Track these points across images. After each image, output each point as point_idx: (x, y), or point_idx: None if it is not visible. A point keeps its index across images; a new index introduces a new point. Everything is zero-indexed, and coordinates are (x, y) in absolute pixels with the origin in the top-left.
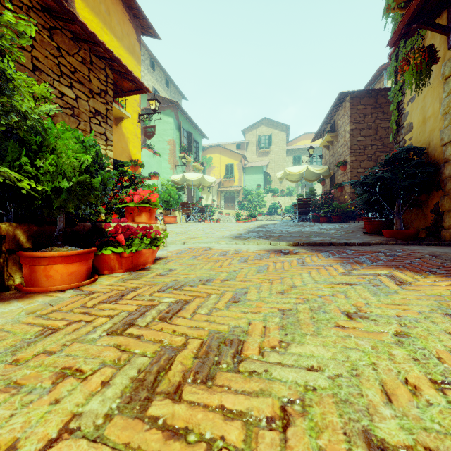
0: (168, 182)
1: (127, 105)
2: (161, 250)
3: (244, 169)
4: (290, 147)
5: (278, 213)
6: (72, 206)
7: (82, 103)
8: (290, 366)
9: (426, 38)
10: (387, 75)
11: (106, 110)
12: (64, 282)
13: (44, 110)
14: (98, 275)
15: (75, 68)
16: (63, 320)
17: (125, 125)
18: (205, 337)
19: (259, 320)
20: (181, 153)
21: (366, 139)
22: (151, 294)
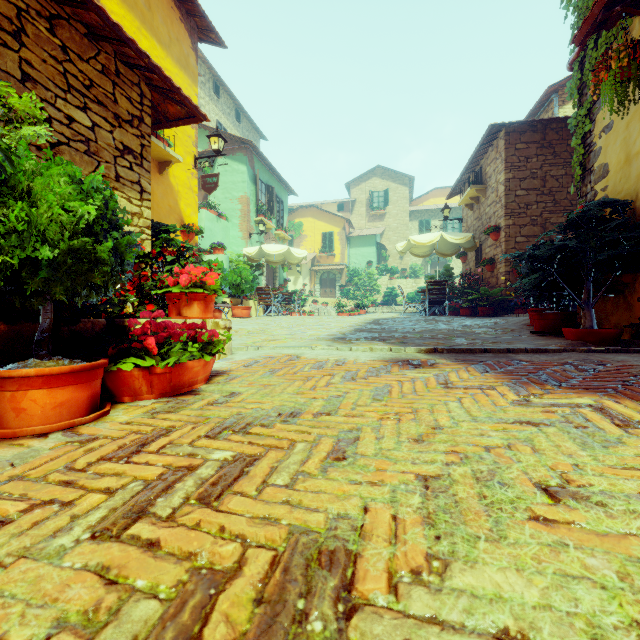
0: (238, 257)
1: (178, 143)
2: (223, 359)
3: (348, 239)
4: (415, 208)
5: (398, 302)
6: (60, 290)
7: (102, 135)
8: (458, 627)
9: (632, 32)
10: (559, 101)
11: (140, 147)
12: (47, 419)
13: (28, 135)
14: (113, 404)
15: (92, 80)
16: (22, 499)
17: (173, 172)
18: (280, 545)
19: (383, 501)
20: (258, 215)
21: (529, 193)
22: (193, 441)
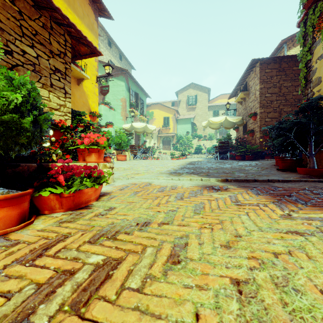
0: (120, 129)
1: (87, 69)
2: (109, 185)
3: (177, 120)
4: (211, 104)
5: (202, 152)
6: None
7: (42, 61)
8: None
9: None
10: (287, 47)
11: (65, 69)
12: None
13: None
14: (38, 216)
15: (36, 31)
16: None
17: (85, 84)
18: None
19: (210, 306)
20: (130, 108)
21: (272, 95)
22: (79, 246)
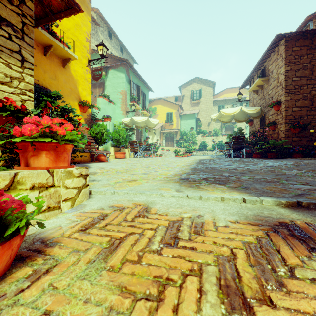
0: (120, 124)
1: (77, 50)
2: (75, 207)
3: (180, 116)
4: (216, 99)
5: (207, 149)
6: None
7: None
8: None
9: None
10: (313, 26)
11: (21, 24)
12: None
13: None
14: None
15: None
16: None
17: (73, 67)
18: None
19: None
20: (131, 101)
21: (302, 79)
22: None
